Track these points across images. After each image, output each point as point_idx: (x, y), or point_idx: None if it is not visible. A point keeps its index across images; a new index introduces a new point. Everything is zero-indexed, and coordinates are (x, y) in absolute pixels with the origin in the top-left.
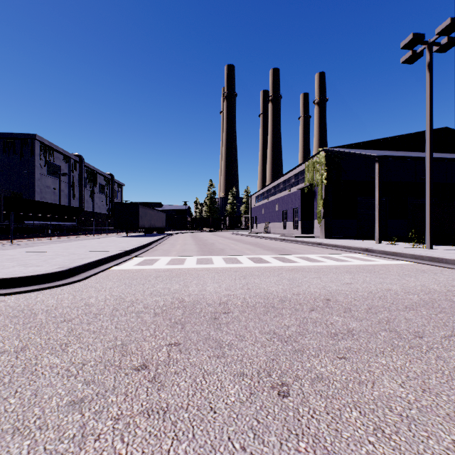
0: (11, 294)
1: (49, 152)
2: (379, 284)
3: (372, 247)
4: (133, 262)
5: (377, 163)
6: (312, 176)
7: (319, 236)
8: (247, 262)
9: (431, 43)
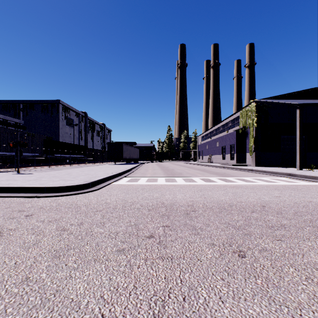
0: (62, 196)
1: (67, 111)
2: (302, 198)
3: (294, 172)
4: (124, 180)
5: (298, 109)
6: (245, 121)
7: (251, 164)
8: (200, 181)
9: None
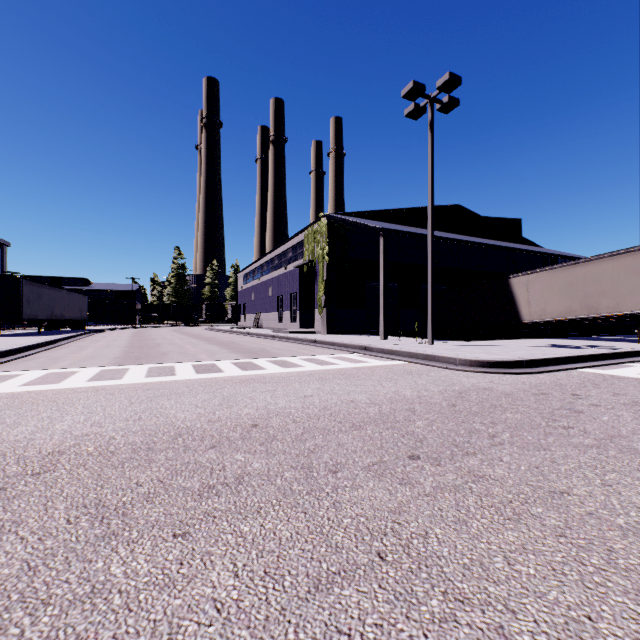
0: None
1: None
2: (346, 395)
3: (372, 344)
4: None
5: (383, 238)
6: (313, 250)
7: (321, 331)
8: (185, 373)
9: (433, 98)
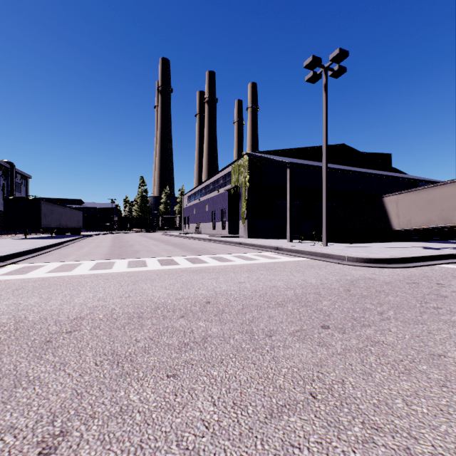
0: None
1: None
2: (268, 281)
3: (282, 245)
4: (0, 271)
5: (289, 169)
6: (237, 178)
7: (243, 236)
8: (153, 265)
9: (327, 67)
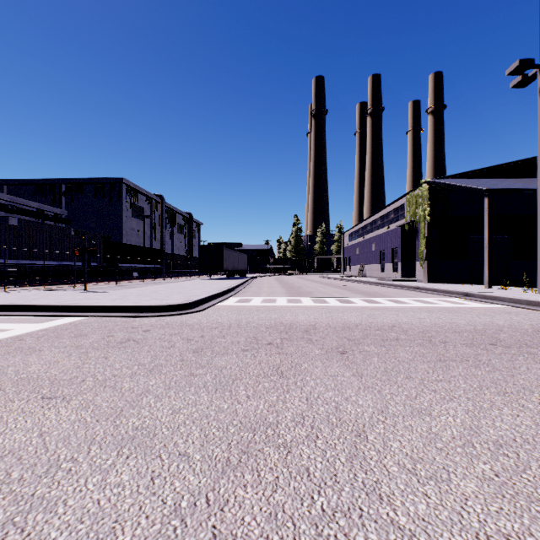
0: (164, 316)
1: (134, 194)
2: (449, 320)
3: (474, 291)
4: (232, 301)
5: (486, 197)
6: (413, 212)
7: (422, 280)
8: (334, 303)
9: None
